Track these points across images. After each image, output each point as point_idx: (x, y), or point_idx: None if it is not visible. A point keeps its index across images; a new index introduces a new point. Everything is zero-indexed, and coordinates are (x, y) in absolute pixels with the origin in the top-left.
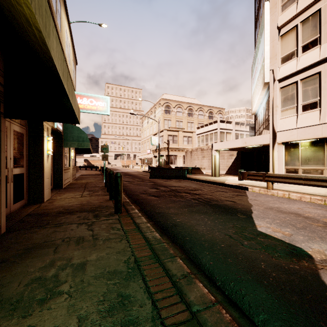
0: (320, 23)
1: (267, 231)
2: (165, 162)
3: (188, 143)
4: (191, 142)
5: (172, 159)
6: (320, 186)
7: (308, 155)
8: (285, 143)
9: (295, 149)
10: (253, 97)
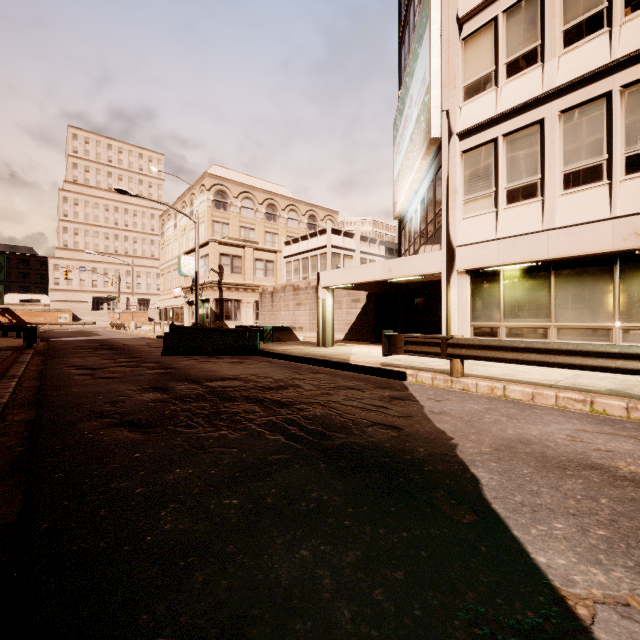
0: (543, 15)
1: None
2: (214, 316)
3: (267, 275)
4: (273, 272)
5: (231, 309)
6: (579, 368)
7: (518, 296)
8: (473, 271)
9: (492, 285)
10: (397, 182)
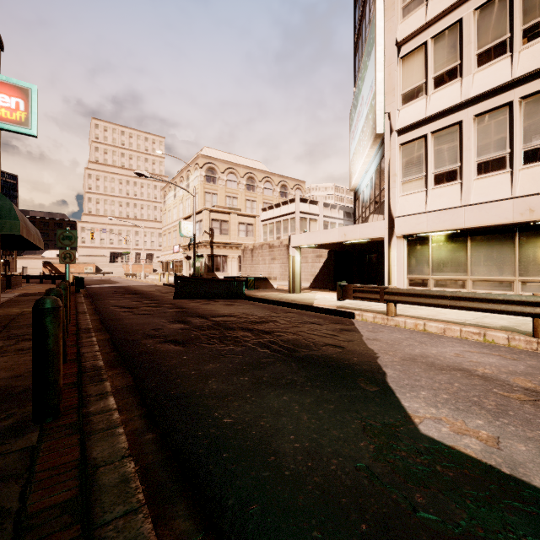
0: (461, 42)
1: (444, 435)
2: (207, 268)
3: (248, 236)
4: (253, 233)
5: (220, 263)
6: (476, 310)
7: (443, 256)
8: (408, 236)
9: (423, 246)
10: (352, 161)
